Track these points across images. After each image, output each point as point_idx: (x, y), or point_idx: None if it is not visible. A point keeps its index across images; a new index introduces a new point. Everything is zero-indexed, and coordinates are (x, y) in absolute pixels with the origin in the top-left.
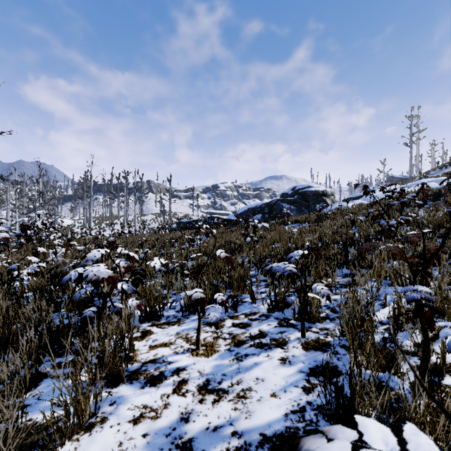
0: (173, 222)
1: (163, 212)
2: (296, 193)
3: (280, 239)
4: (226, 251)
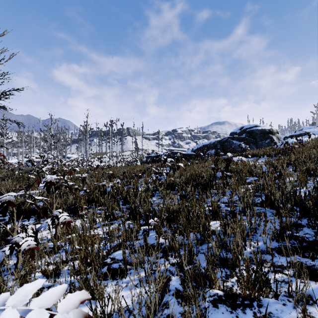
0: (144, 156)
1: (136, 149)
2: (244, 132)
3: (251, 173)
4: (194, 186)
